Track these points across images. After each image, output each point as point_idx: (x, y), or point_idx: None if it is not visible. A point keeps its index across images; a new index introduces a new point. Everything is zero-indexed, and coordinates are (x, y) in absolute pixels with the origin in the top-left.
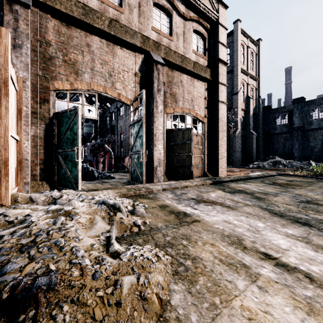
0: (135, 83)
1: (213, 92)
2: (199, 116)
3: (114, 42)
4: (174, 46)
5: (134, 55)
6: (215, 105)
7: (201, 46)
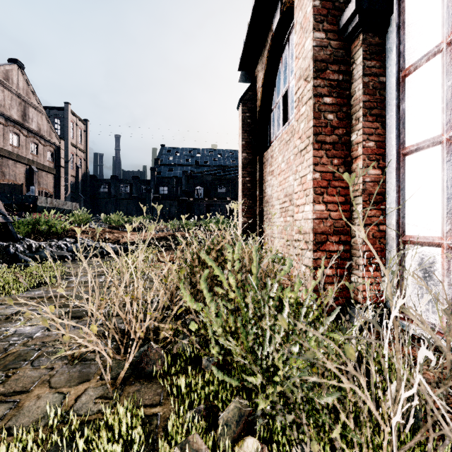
0: (24, 178)
1: (58, 180)
2: (50, 192)
3: (17, 162)
4: (39, 159)
5: (23, 166)
6: (59, 187)
7: (51, 156)
